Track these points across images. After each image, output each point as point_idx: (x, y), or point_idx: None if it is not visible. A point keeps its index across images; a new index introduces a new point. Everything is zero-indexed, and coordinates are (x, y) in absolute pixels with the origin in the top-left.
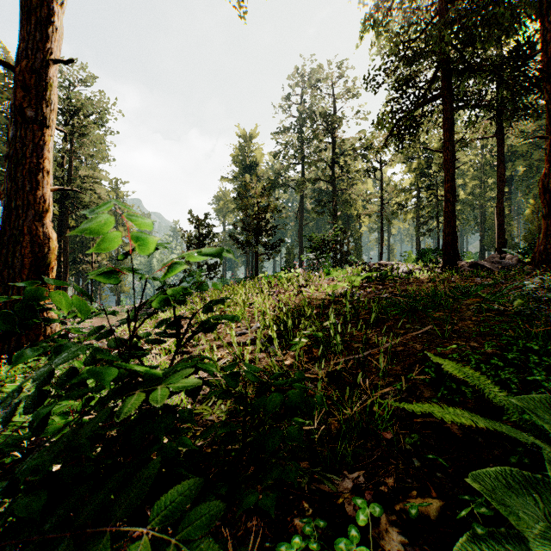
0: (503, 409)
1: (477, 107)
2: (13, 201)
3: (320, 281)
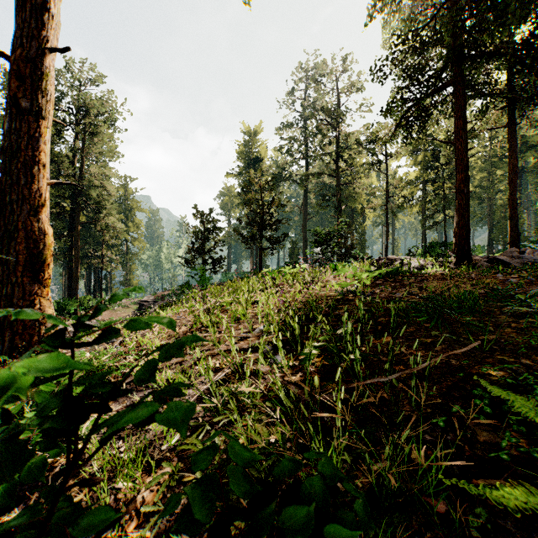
0: None
1: (489, 95)
2: (8, 196)
3: (327, 278)
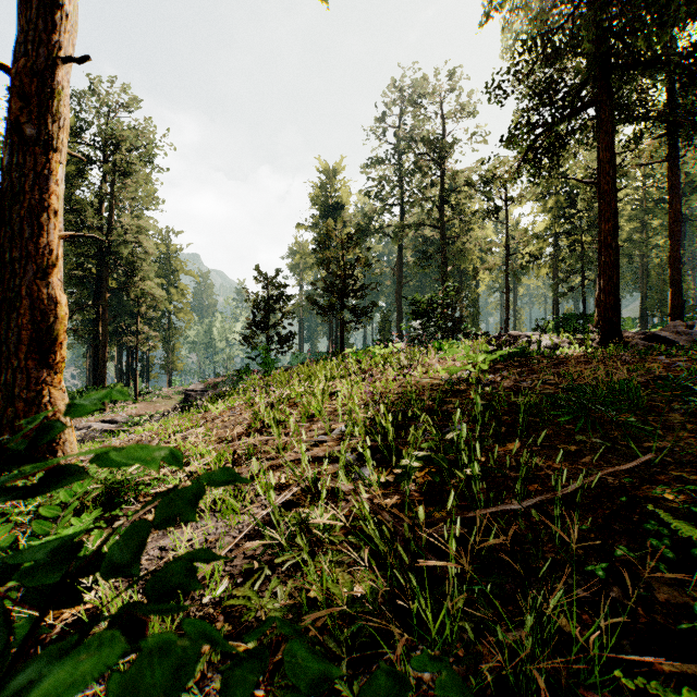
0: None
1: (643, 119)
2: (7, 253)
3: (430, 361)
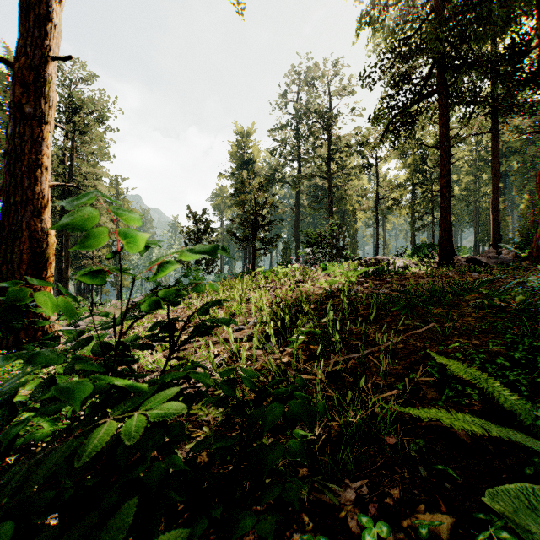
0: (512, 413)
1: (472, 103)
2: (12, 197)
3: (317, 276)
